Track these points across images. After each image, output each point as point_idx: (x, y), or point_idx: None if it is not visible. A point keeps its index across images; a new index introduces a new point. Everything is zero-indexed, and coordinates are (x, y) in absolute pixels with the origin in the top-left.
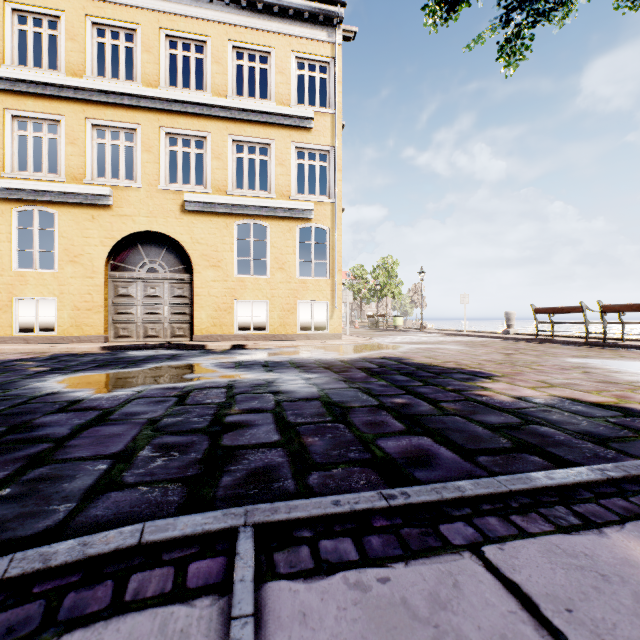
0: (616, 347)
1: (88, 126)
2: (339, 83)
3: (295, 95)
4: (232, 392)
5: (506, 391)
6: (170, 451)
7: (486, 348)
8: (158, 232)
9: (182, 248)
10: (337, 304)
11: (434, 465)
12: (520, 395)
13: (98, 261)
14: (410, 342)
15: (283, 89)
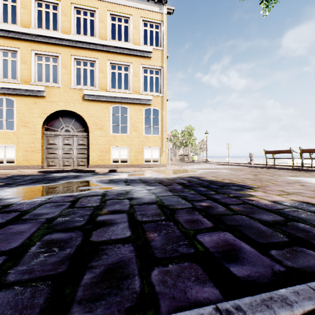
0: (309, 171)
1: (32, 54)
2: (165, 34)
3: (142, 40)
4: (104, 198)
5: (264, 197)
6: (52, 247)
7: (242, 171)
8: (70, 110)
9: (83, 119)
10: (164, 149)
11: (242, 259)
12: (274, 200)
13: (38, 126)
14: (202, 168)
15: (136, 36)
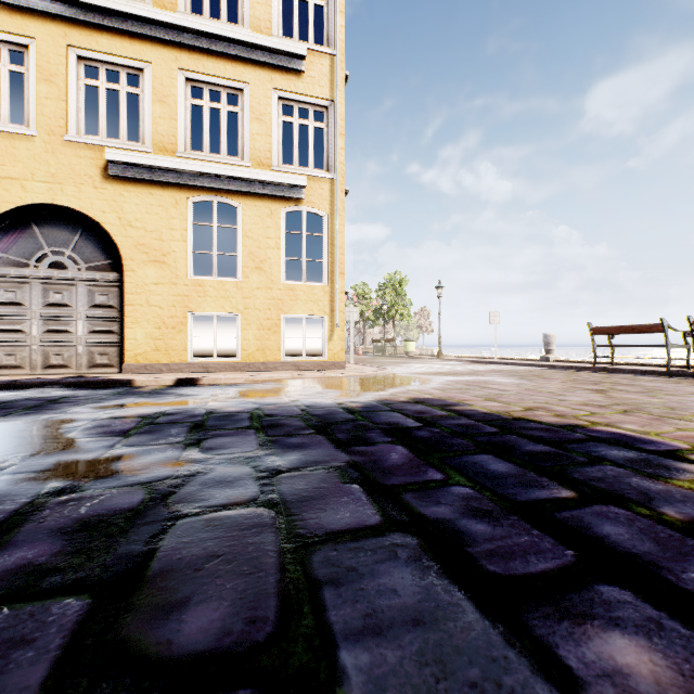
0: None
1: None
2: (341, 14)
3: (279, 24)
4: None
5: None
6: None
7: (550, 381)
8: (66, 207)
9: (107, 234)
10: (338, 320)
11: None
12: None
13: None
14: (437, 372)
15: (261, 12)
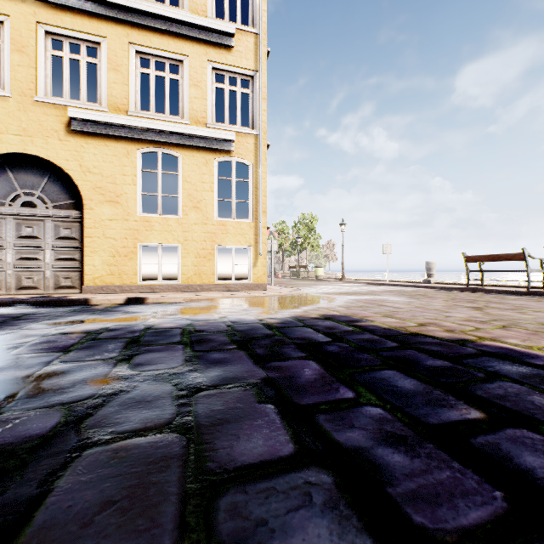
0: None
1: None
2: (263, 0)
3: (213, 8)
4: None
5: None
6: None
7: (434, 299)
8: (35, 156)
9: (70, 179)
10: (261, 250)
11: None
12: None
13: None
14: (341, 292)
15: None
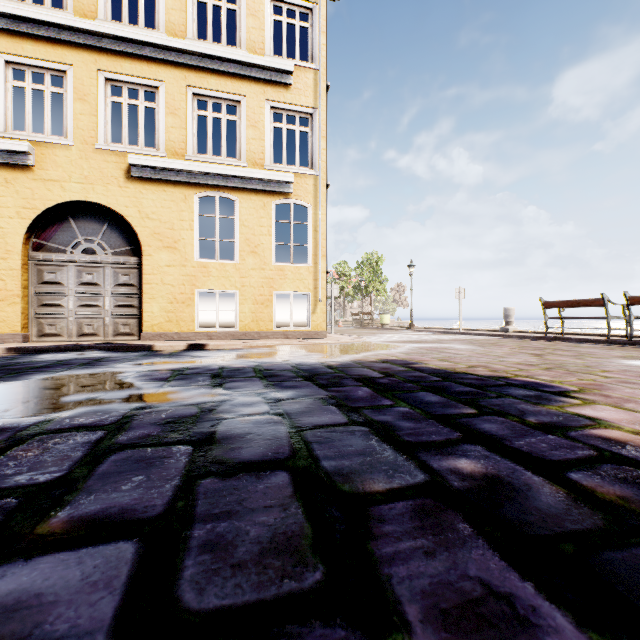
0: None
1: None
2: (323, 34)
3: (270, 44)
4: (110, 442)
5: None
6: None
7: (501, 347)
8: (96, 203)
9: (128, 225)
10: (321, 296)
11: None
12: None
13: (13, 237)
14: (406, 341)
15: (256, 35)
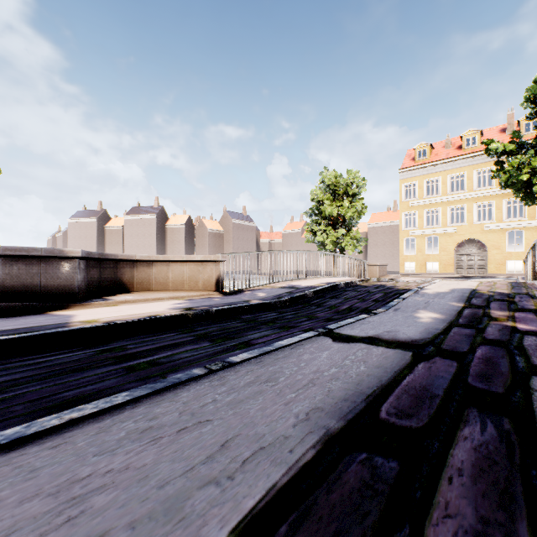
0: None
1: (448, 209)
2: None
3: None
4: None
5: None
6: None
7: None
8: (472, 238)
9: (482, 243)
10: None
11: None
12: None
13: (451, 250)
14: None
15: None
